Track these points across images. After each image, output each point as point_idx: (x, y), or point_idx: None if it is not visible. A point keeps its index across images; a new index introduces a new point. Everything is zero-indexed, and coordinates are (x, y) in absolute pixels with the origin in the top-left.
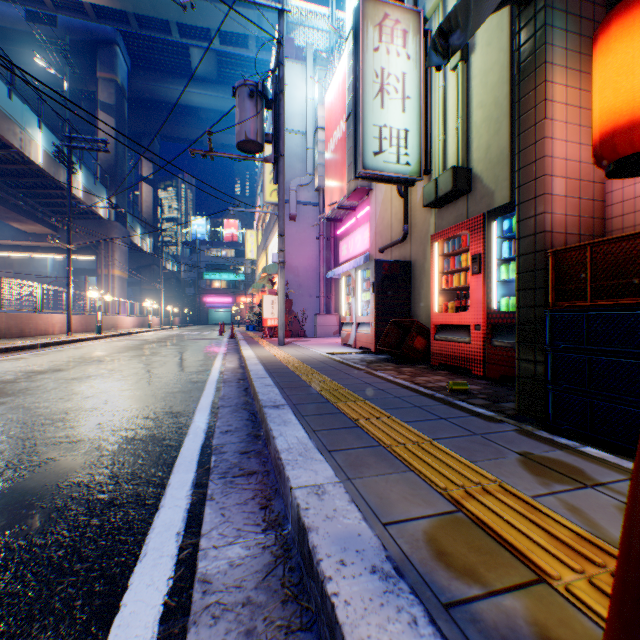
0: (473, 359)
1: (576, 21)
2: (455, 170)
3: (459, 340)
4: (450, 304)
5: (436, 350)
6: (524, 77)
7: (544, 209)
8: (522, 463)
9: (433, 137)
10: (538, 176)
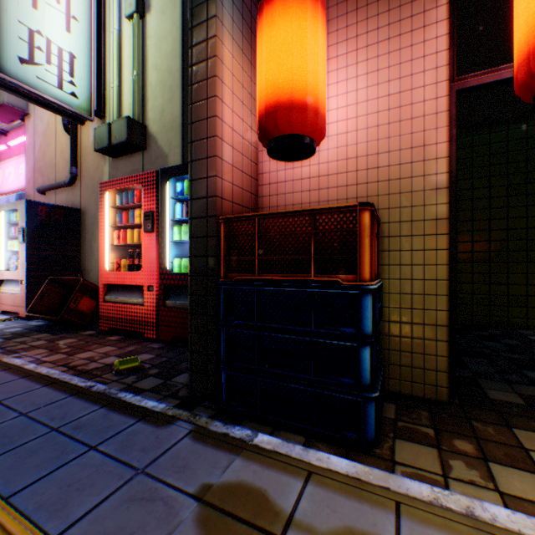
0: (148, 321)
1: (241, 1)
2: (131, 121)
3: (134, 301)
4: (124, 262)
5: (108, 313)
6: (198, 23)
7: (217, 172)
8: (203, 528)
9: (109, 80)
10: (211, 135)
